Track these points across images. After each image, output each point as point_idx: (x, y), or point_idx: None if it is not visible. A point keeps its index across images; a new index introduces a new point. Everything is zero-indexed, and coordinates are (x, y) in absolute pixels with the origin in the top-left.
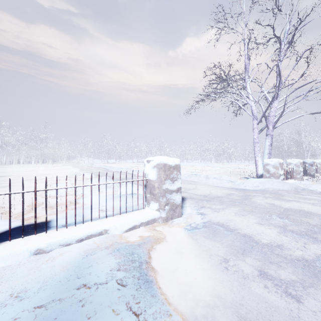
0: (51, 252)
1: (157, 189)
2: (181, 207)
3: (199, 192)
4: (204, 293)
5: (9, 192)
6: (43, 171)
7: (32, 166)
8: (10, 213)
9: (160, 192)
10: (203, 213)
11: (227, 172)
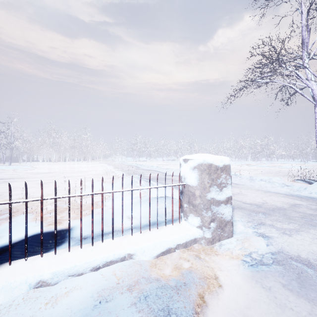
0: (57, 286)
1: (199, 199)
2: (231, 225)
3: (247, 200)
4: None
5: (9, 201)
6: (82, 168)
7: (74, 164)
8: (10, 229)
9: (203, 203)
10: (266, 236)
11: (272, 172)
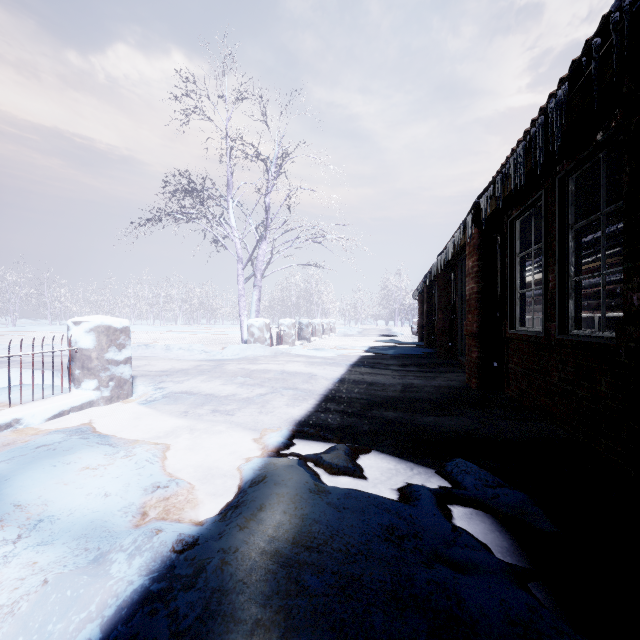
0: None
1: (96, 361)
2: (132, 383)
3: (155, 368)
4: (166, 429)
5: None
6: None
7: None
8: None
9: (102, 365)
10: (163, 387)
11: (205, 341)
